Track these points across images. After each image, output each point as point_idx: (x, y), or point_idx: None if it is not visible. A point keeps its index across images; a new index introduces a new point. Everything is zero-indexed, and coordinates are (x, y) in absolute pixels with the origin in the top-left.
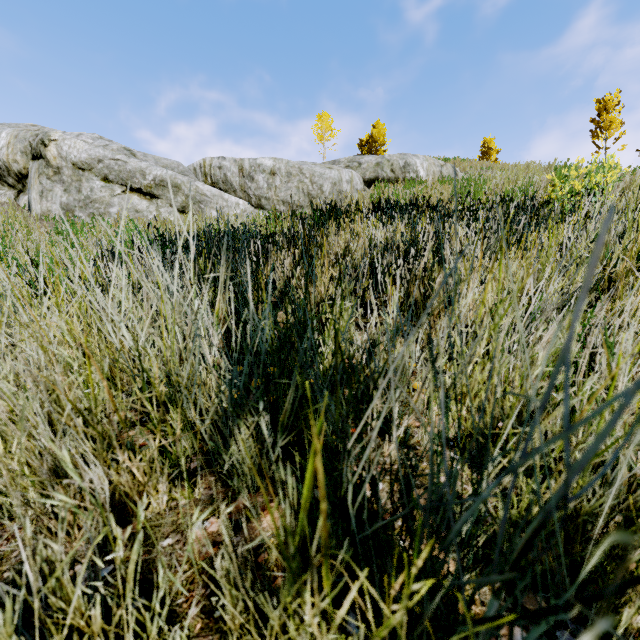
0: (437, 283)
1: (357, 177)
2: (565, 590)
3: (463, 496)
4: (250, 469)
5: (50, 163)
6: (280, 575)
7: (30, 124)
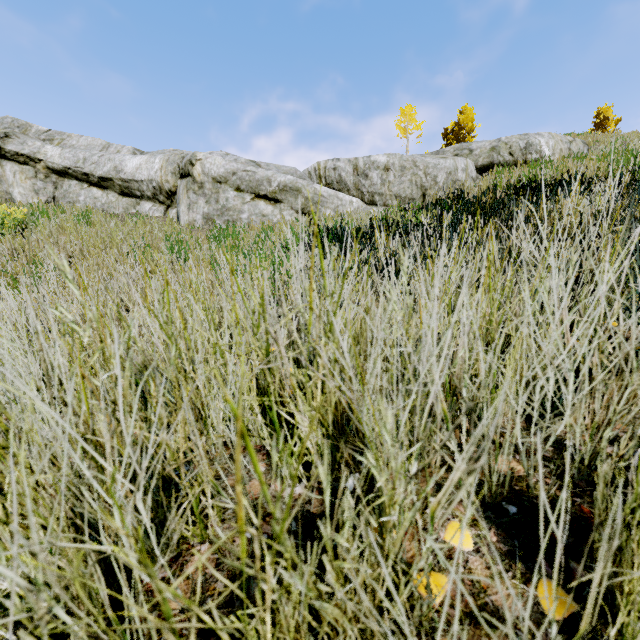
0: None
1: (471, 164)
2: None
3: None
4: None
5: (196, 180)
6: None
7: (172, 149)
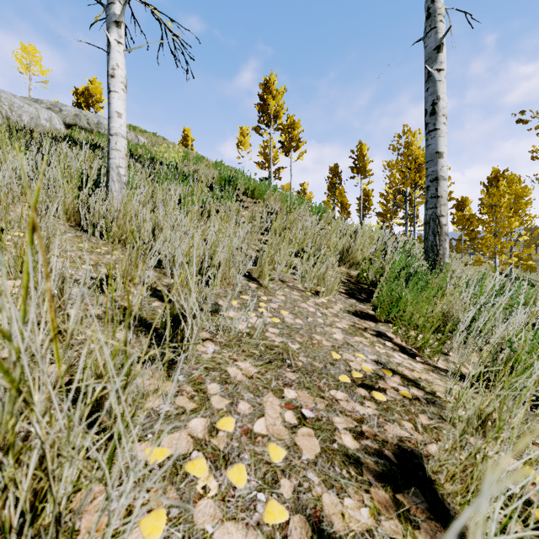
0: None
1: (57, 119)
2: None
3: None
4: None
5: None
6: None
7: None
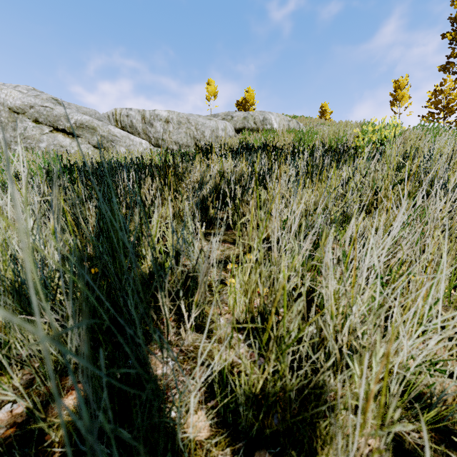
0: (251, 204)
1: (230, 126)
2: (285, 447)
3: (236, 370)
4: (58, 358)
5: None
6: (58, 451)
7: None
